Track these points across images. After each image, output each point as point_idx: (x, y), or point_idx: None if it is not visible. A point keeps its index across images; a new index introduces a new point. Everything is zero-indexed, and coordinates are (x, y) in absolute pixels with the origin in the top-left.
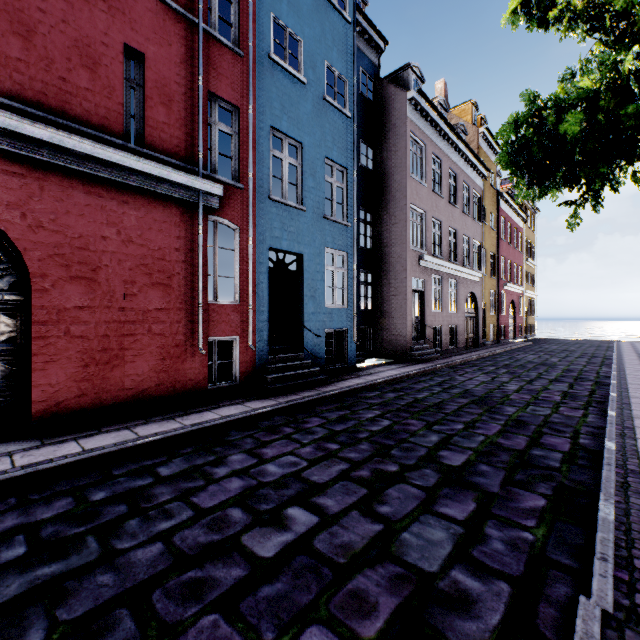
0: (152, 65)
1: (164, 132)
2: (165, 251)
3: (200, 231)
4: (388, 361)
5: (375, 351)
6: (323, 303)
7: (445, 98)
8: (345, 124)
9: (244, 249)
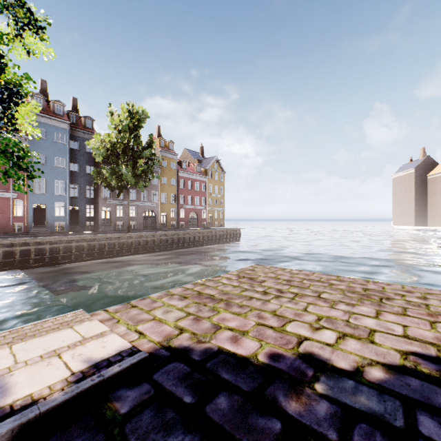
0: (0, 174)
1: (3, 185)
2: (3, 207)
3: (11, 203)
4: (93, 232)
5: (94, 229)
6: (54, 215)
7: (158, 133)
8: (64, 170)
9: (25, 205)
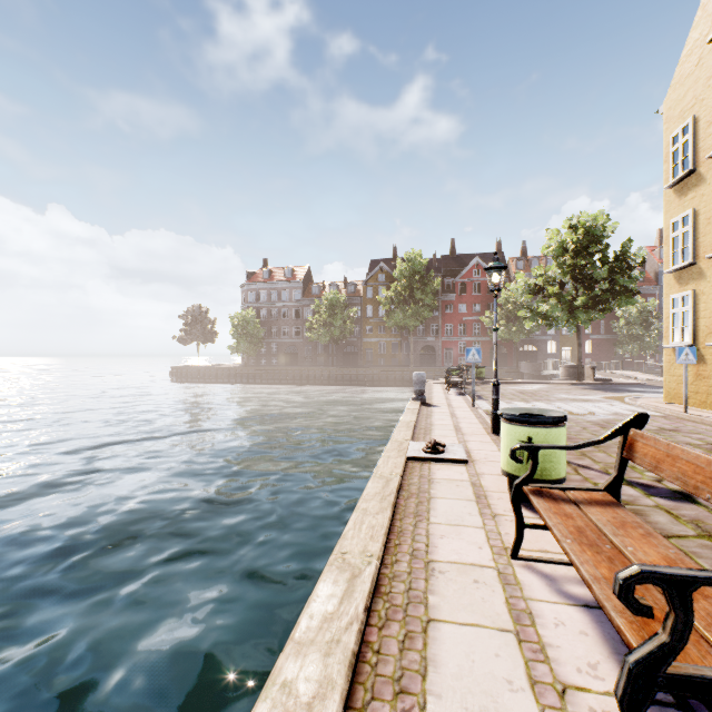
0: None
1: None
2: None
3: None
4: None
5: None
6: None
7: None
8: None
9: None
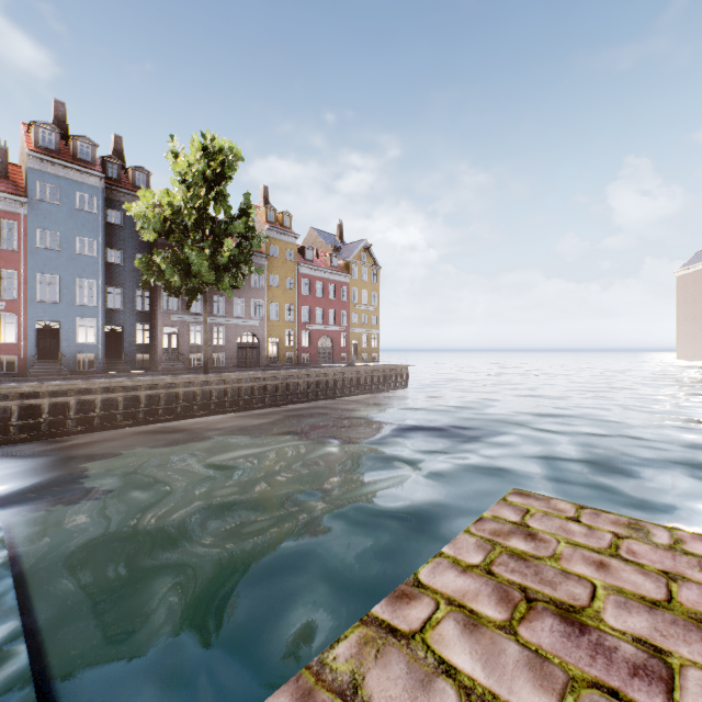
0: None
1: None
2: None
3: None
4: (148, 371)
5: (151, 366)
6: (76, 342)
7: (264, 198)
8: (94, 260)
9: (21, 323)
